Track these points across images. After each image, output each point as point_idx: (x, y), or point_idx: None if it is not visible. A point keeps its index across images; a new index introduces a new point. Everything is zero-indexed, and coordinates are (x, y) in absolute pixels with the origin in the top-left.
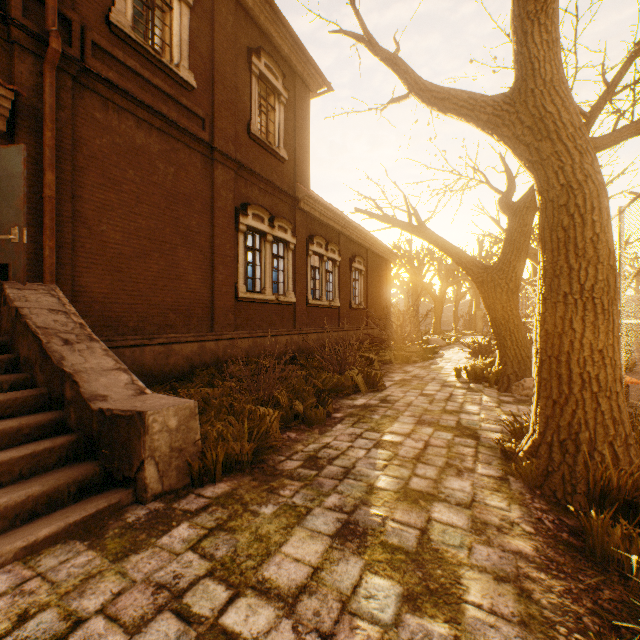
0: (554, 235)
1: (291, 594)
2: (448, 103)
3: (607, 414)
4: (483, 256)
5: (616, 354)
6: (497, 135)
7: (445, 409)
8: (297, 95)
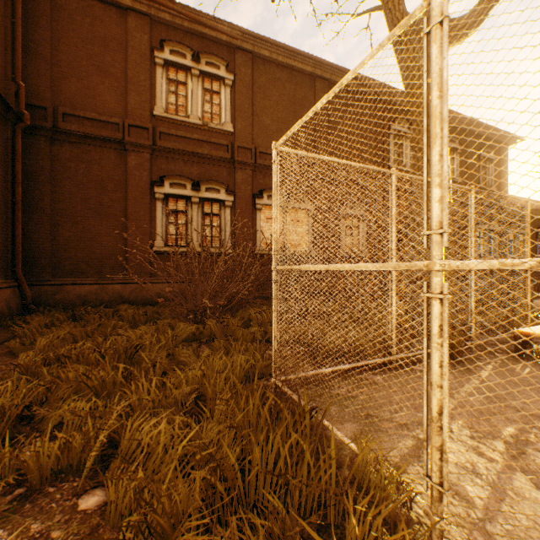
0: None
1: None
2: None
3: None
4: None
5: None
6: None
7: None
8: (500, 153)
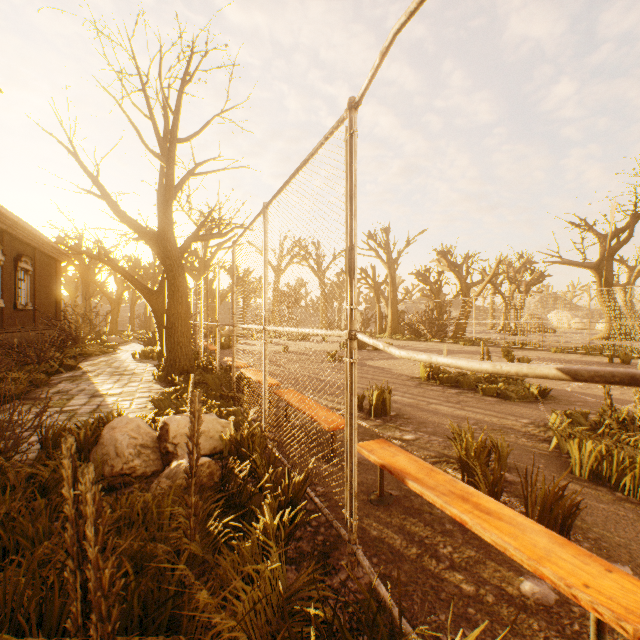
0: (171, 293)
1: (83, 404)
2: (130, 224)
3: (185, 352)
4: (158, 265)
5: (189, 334)
6: (152, 248)
7: (128, 370)
8: None
